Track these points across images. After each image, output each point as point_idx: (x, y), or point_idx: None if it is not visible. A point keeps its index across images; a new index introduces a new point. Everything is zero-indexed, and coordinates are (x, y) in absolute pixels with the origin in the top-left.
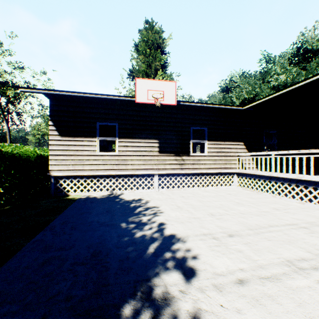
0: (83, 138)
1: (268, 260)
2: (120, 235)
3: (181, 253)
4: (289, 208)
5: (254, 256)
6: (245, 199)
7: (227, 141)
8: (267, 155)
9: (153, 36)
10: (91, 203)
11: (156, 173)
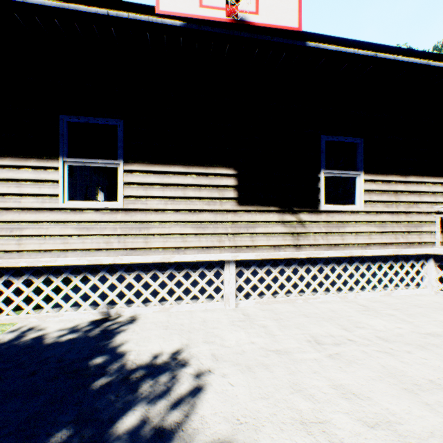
0: (19, 161)
1: None
2: None
3: None
4: None
5: None
6: None
7: (412, 174)
8: None
9: None
10: None
11: (229, 258)
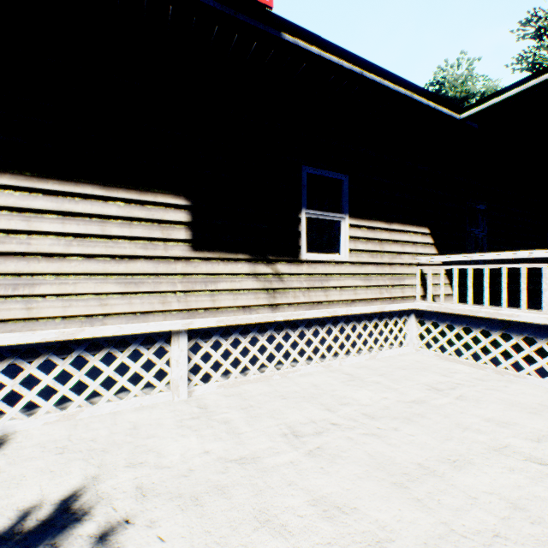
0: None
1: None
2: None
3: None
4: None
5: None
6: (528, 425)
7: (396, 221)
8: (472, 264)
9: None
10: None
11: (178, 327)
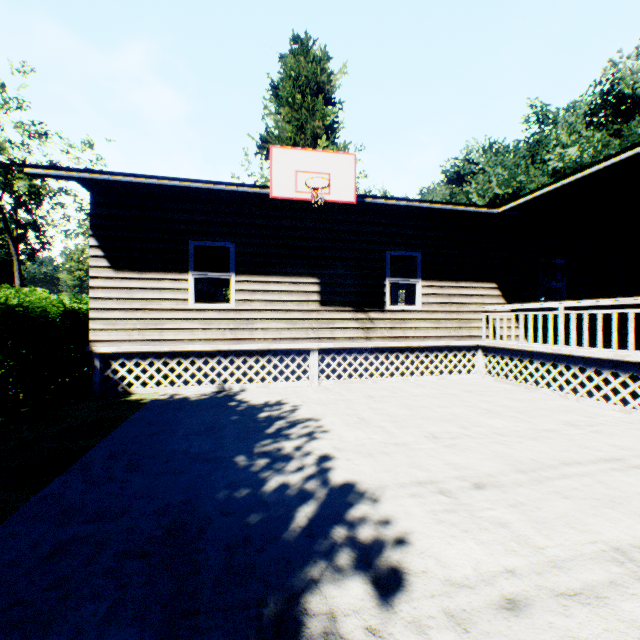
0: (161, 275)
1: (571, 549)
2: (233, 484)
3: (369, 529)
4: (599, 422)
5: (537, 537)
6: (503, 403)
7: (463, 280)
8: (547, 310)
9: (308, 67)
10: (176, 410)
11: (314, 347)
